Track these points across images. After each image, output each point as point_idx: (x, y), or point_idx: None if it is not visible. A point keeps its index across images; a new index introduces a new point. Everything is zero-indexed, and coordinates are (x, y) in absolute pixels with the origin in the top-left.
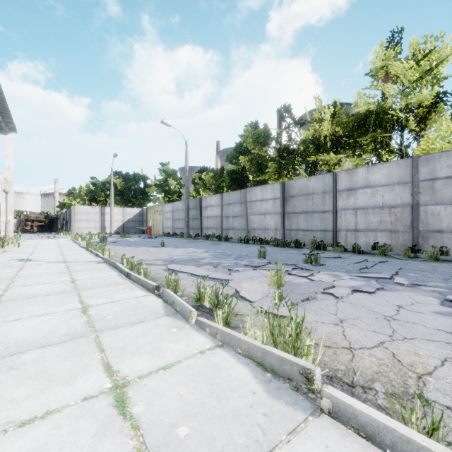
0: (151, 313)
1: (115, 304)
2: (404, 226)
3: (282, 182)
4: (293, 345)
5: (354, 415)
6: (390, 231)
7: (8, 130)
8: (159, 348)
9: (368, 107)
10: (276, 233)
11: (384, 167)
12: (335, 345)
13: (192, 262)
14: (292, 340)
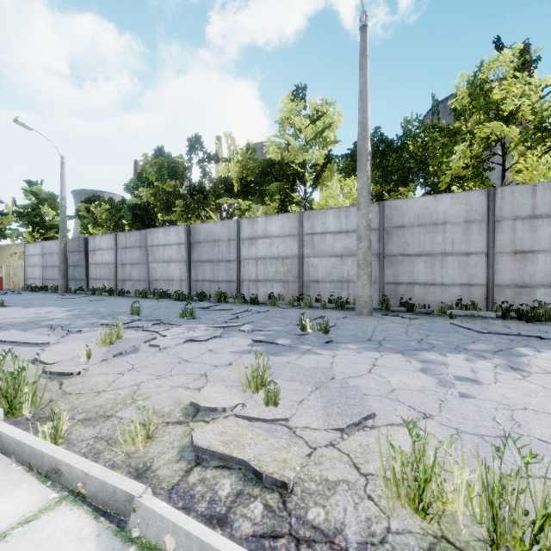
0: None
1: None
2: (293, 276)
3: (187, 225)
4: (4, 395)
5: (1, 438)
6: (284, 281)
7: None
8: None
9: (277, 156)
10: (181, 284)
11: (279, 218)
12: (90, 391)
13: (26, 325)
14: (2, 390)
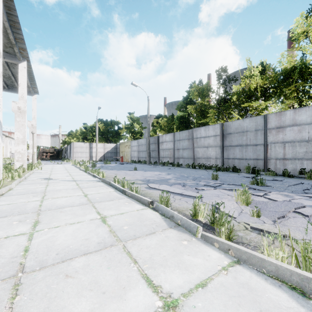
0: (157, 225)
1: (124, 216)
2: None
3: (221, 123)
4: None
5: None
6: None
7: (33, 93)
8: (183, 262)
9: (290, 64)
10: (216, 161)
11: (310, 109)
12: None
13: (163, 182)
14: None
